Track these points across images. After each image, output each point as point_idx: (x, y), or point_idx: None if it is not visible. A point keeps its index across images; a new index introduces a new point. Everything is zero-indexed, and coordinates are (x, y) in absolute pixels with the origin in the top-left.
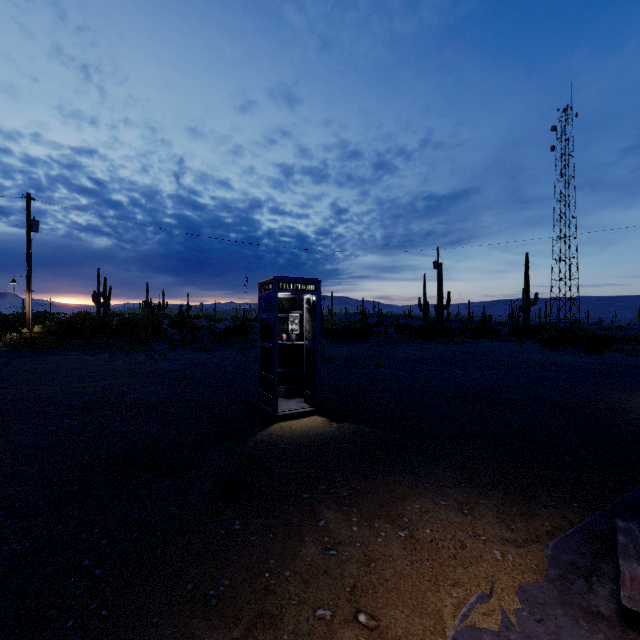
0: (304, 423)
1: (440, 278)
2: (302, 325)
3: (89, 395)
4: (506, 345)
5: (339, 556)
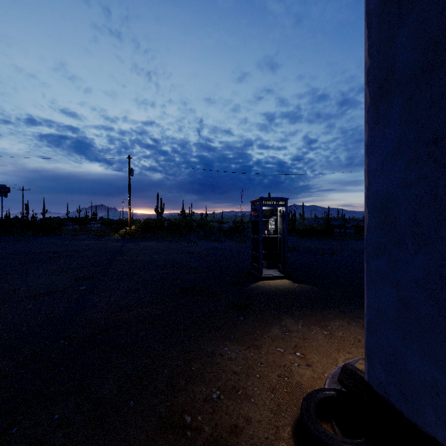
0: (277, 282)
1: None
2: (277, 225)
3: (164, 261)
4: None
5: (290, 335)
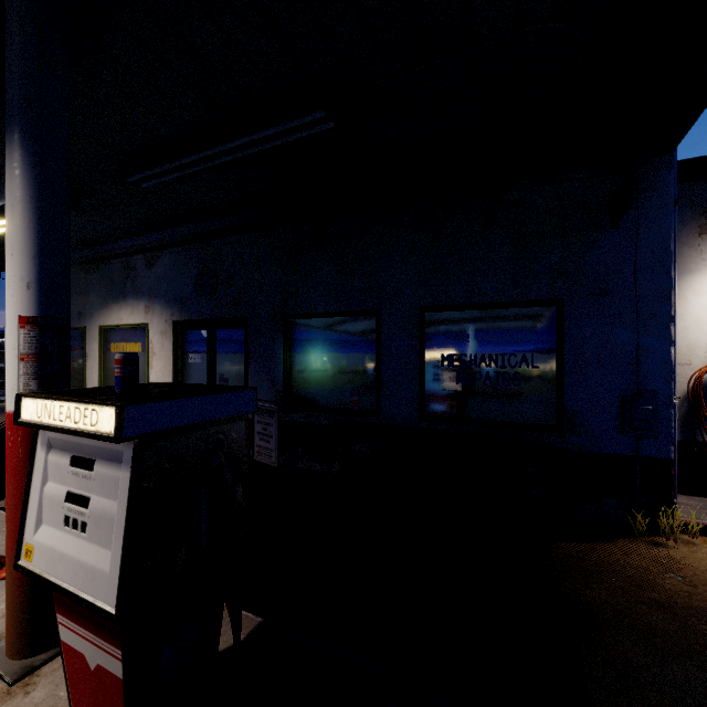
0: None
1: None
2: None
3: None
4: None
5: None
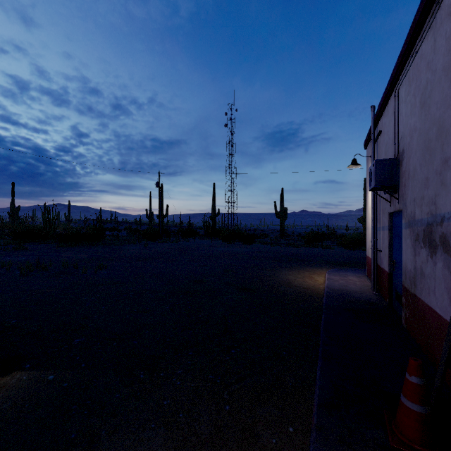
0: None
1: (161, 195)
2: None
3: None
4: (203, 242)
5: None
